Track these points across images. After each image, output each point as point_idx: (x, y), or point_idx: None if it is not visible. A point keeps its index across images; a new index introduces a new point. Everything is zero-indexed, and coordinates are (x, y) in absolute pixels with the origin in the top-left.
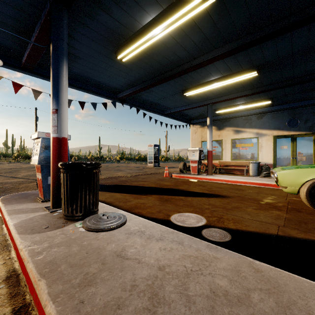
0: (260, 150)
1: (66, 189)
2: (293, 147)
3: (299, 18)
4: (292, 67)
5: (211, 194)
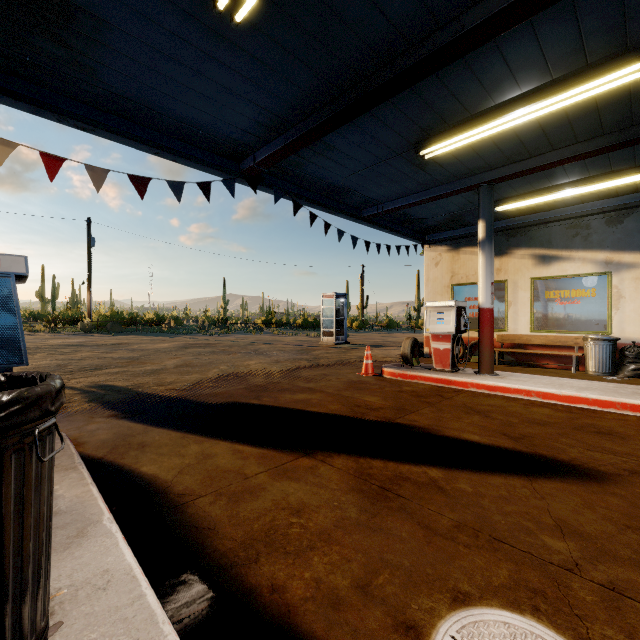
0: (616, 307)
1: None
2: None
3: None
4: None
5: (531, 457)
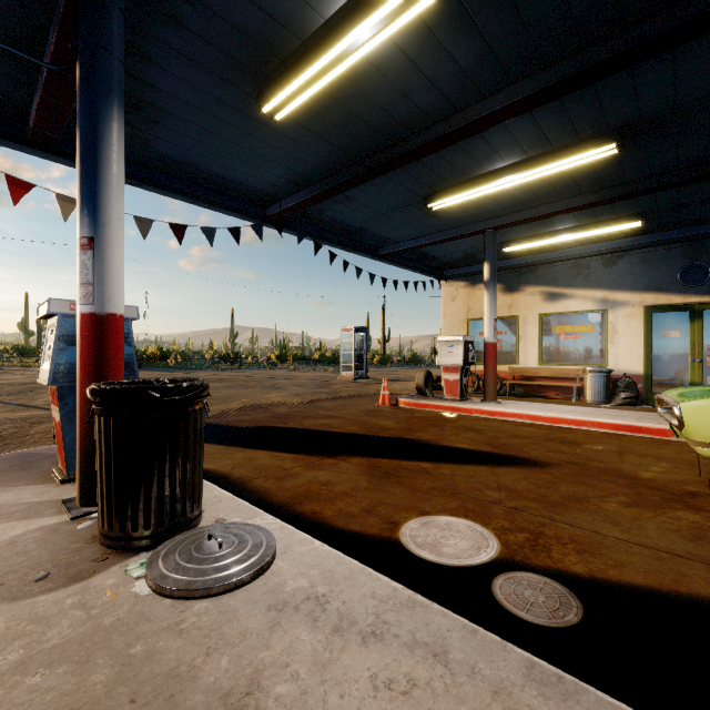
0: (612, 342)
1: (105, 462)
2: (694, 335)
3: None
4: (708, 131)
5: (501, 456)
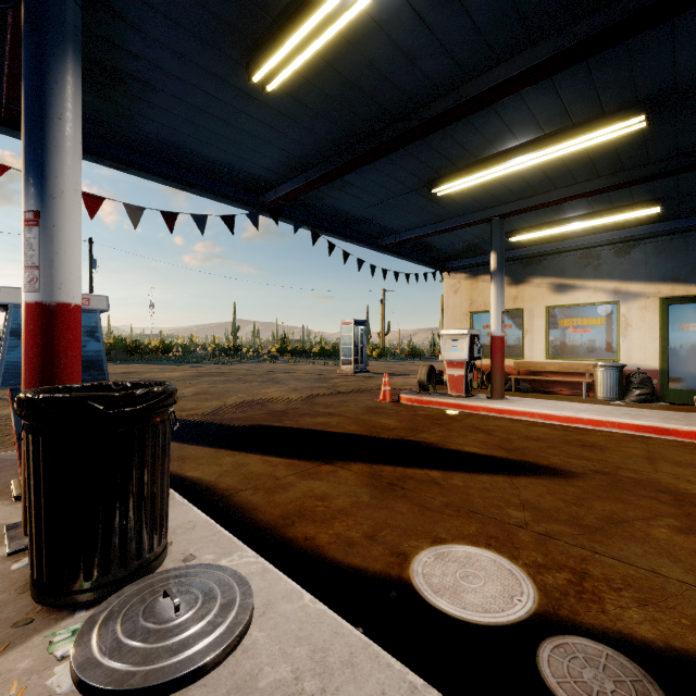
0: (624, 335)
1: (34, 493)
2: None
3: None
4: None
5: (518, 463)
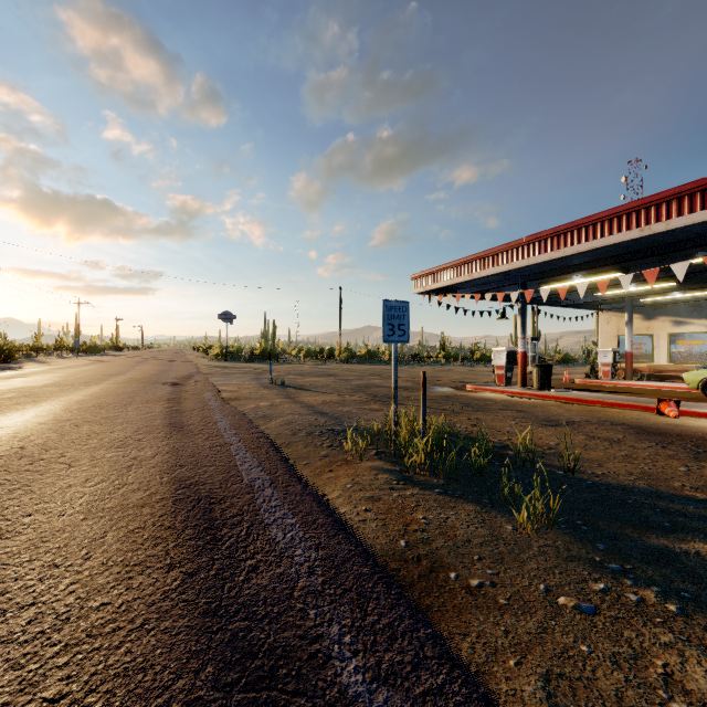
0: None
1: (539, 376)
2: None
3: (690, 272)
4: None
5: (625, 392)
